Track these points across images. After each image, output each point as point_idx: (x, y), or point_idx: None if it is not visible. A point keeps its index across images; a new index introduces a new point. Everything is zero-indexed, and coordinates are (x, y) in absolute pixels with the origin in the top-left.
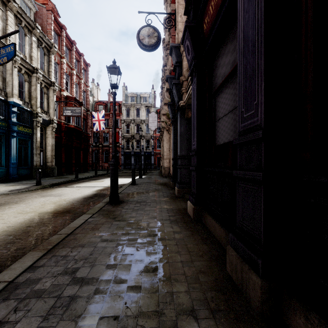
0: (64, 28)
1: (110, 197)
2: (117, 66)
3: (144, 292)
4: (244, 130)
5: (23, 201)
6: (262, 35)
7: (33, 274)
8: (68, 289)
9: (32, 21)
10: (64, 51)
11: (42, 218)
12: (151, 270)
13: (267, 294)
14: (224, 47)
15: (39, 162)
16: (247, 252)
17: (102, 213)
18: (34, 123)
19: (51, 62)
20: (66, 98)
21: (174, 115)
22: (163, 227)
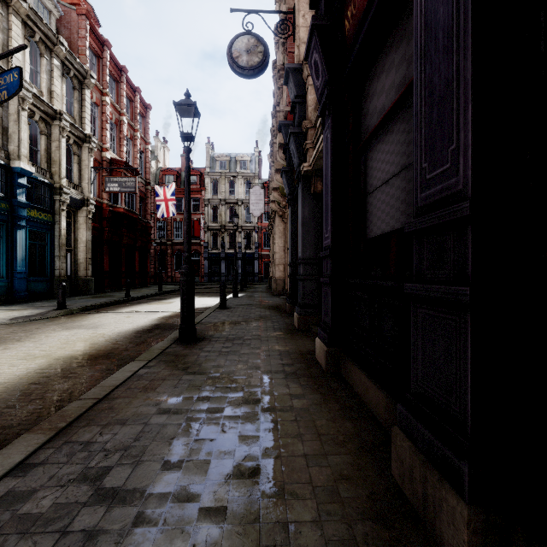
0: (108, 46)
1: (181, 330)
2: (193, 101)
3: (231, 523)
4: (427, 205)
5: (31, 336)
6: (468, 9)
7: (22, 480)
8: (84, 515)
9: (52, 33)
10: (107, 84)
11: (59, 368)
12: (247, 473)
13: (481, 536)
14: (382, 59)
15: (64, 270)
16: (436, 445)
17: (165, 359)
18: (55, 204)
19: (85, 101)
20: (111, 162)
21: (292, 188)
22: (271, 386)
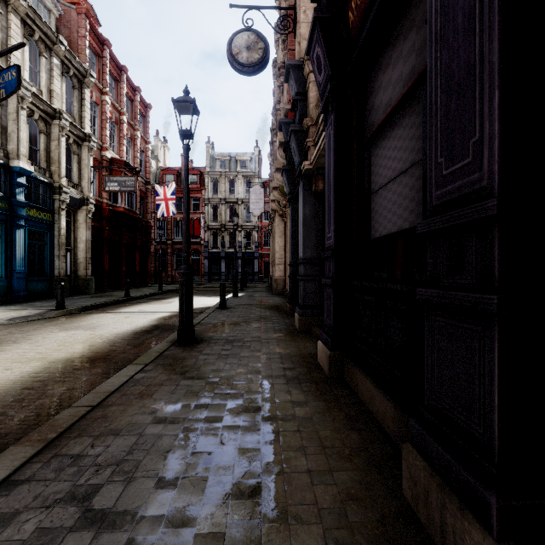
0: (108, 45)
1: (180, 332)
2: (191, 98)
3: None
4: (443, 204)
5: (28, 338)
6: None
7: (5, 500)
8: (69, 542)
9: (51, 31)
10: (107, 83)
11: (54, 372)
12: (247, 492)
13: None
14: (389, 51)
15: (64, 270)
16: (456, 469)
17: (163, 363)
18: (55, 203)
19: (85, 101)
20: (111, 161)
21: (293, 187)
22: (272, 393)
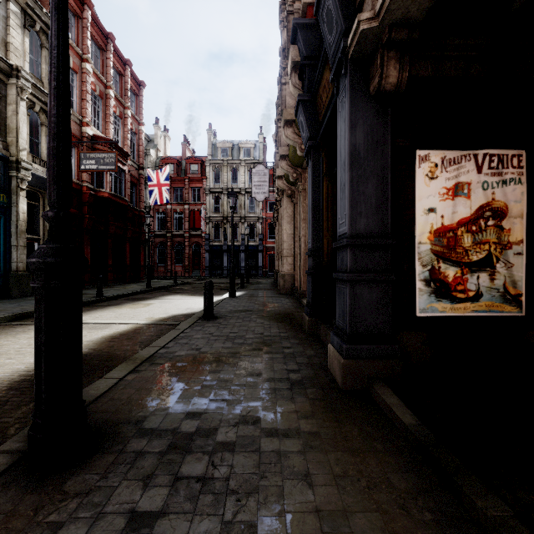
0: (89, 4)
1: (30, 430)
2: None
3: None
4: None
5: None
6: None
7: None
8: None
9: None
10: (88, 48)
11: None
12: None
13: None
14: None
15: (24, 264)
16: None
17: None
18: (12, 182)
19: None
20: (94, 140)
21: (315, 129)
22: None
